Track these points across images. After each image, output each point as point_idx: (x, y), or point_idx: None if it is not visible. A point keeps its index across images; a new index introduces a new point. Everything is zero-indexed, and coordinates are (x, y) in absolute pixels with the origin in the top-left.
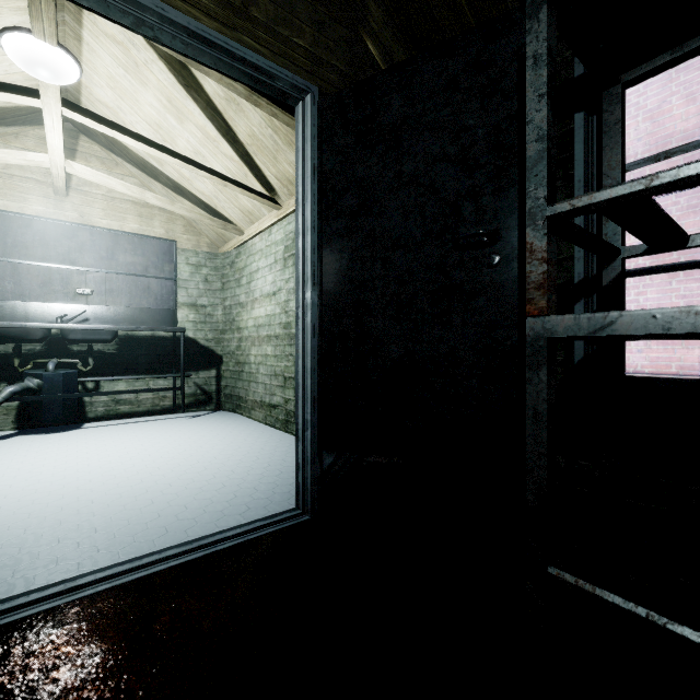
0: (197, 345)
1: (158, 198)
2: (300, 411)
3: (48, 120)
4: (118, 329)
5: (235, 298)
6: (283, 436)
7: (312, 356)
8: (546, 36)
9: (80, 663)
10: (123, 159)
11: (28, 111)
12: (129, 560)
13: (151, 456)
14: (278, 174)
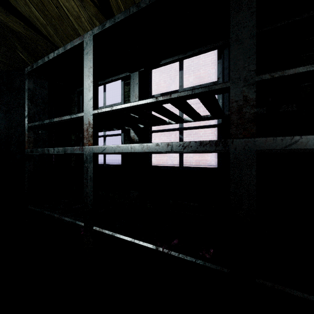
0: None
1: None
2: None
3: None
4: None
5: None
6: None
7: None
8: (27, 86)
9: None
10: None
11: None
12: None
13: None
14: None
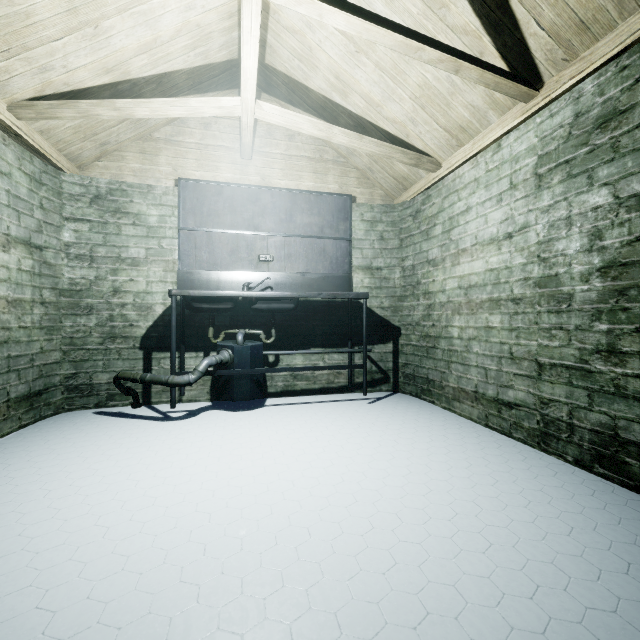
0: (372, 314)
1: (345, 133)
2: None
3: (246, 18)
4: (301, 296)
5: (421, 254)
6: (549, 462)
7: None
8: None
9: None
10: (300, 108)
11: (220, 69)
12: None
13: (368, 478)
14: (557, 20)
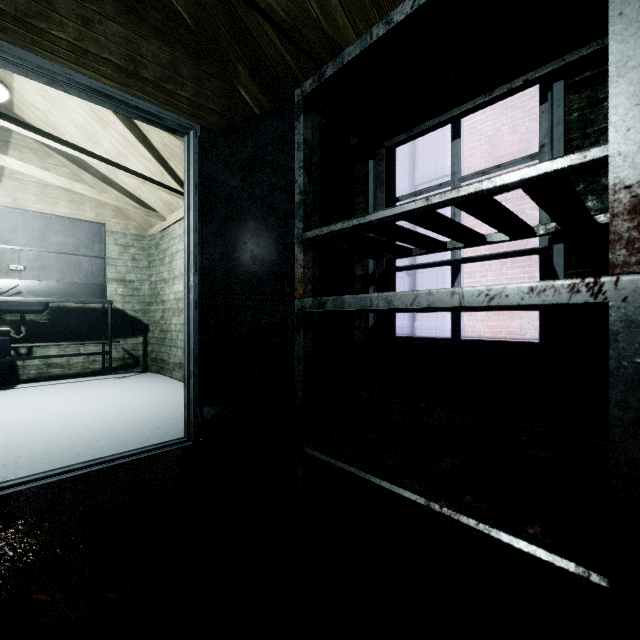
0: (125, 315)
1: (85, 189)
2: (186, 365)
3: None
4: (49, 301)
5: (160, 274)
6: None
7: (194, 323)
8: (302, 133)
9: (1, 524)
10: (54, 151)
11: None
12: (44, 472)
13: (75, 408)
14: None
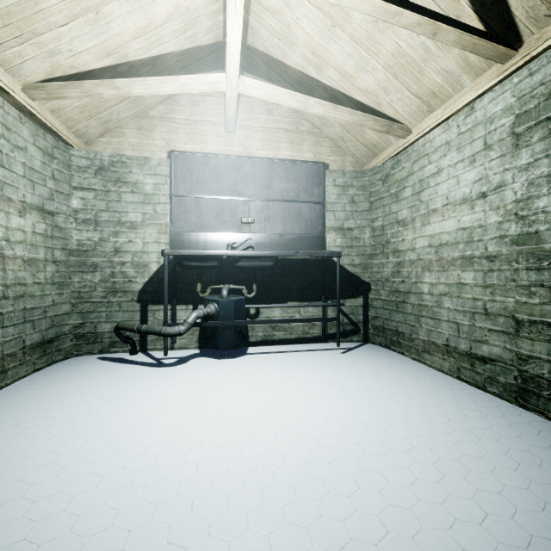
0: (343, 271)
1: (320, 103)
2: None
3: None
4: (279, 255)
5: (390, 216)
6: (529, 419)
7: None
8: None
9: None
10: (278, 85)
11: (207, 51)
12: None
13: (348, 431)
14: None
